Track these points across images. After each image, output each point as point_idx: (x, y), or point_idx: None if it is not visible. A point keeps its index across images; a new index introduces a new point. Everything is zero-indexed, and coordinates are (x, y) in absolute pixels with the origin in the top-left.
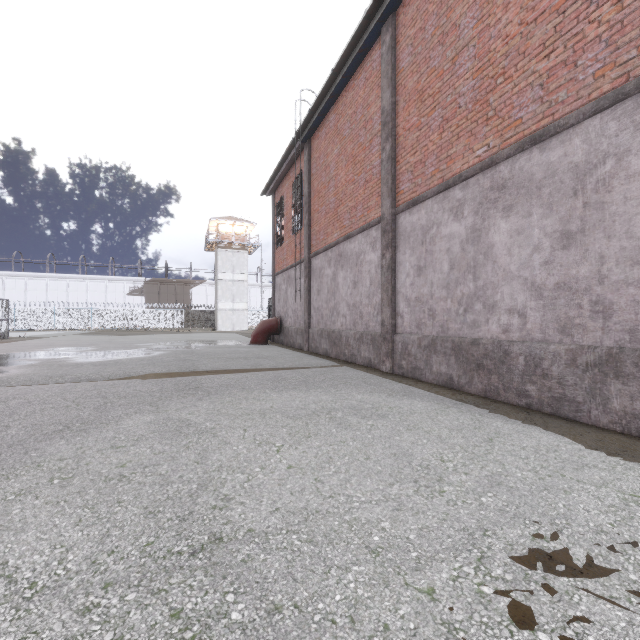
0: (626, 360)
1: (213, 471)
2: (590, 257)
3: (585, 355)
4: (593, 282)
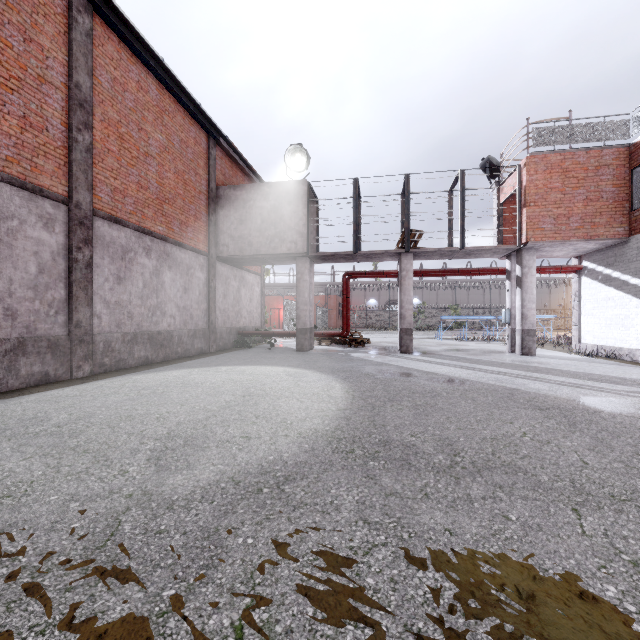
0: (29, 344)
1: (216, 410)
2: (4, 278)
3: (5, 345)
4: (6, 295)
